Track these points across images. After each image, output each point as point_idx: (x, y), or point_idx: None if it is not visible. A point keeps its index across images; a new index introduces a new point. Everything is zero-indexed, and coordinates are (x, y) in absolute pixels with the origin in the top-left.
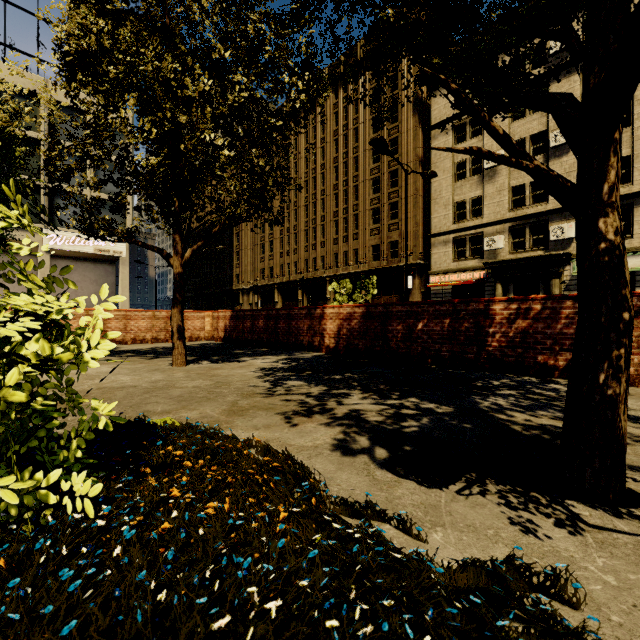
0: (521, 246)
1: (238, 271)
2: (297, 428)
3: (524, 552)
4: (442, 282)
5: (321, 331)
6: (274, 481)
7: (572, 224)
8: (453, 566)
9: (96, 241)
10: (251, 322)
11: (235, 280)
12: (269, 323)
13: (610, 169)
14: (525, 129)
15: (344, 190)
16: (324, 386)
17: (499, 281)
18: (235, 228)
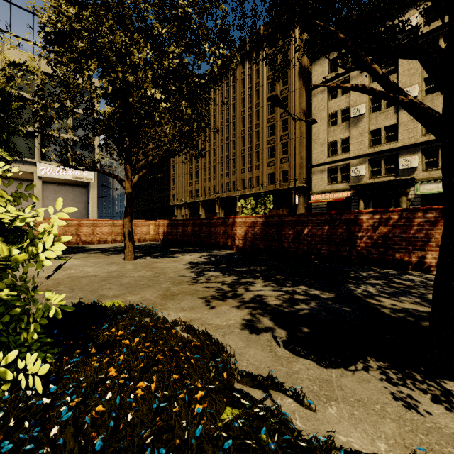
0: (378, 173)
1: (174, 192)
2: (214, 310)
3: (410, 428)
4: (320, 199)
5: (232, 235)
6: (195, 358)
7: (415, 157)
8: (349, 442)
9: (74, 171)
10: (182, 228)
11: (171, 199)
12: (195, 229)
13: None
14: (381, 88)
15: (249, 134)
16: (235, 276)
17: (361, 199)
18: (171, 162)
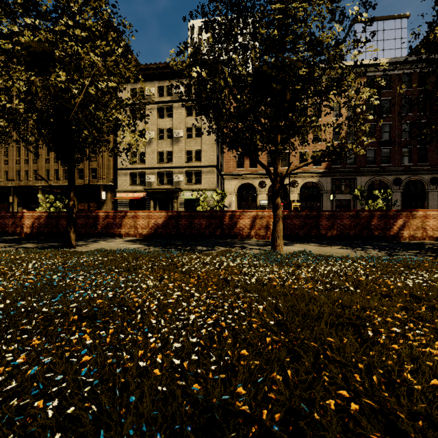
0: (163, 182)
1: None
2: None
3: None
4: (124, 197)
5: (21, 225)
6: None
7: (182, 175)
8: None
9: None
10: None
11: None
12: None
13: (72, 194)
14: (164, 124)
15: None
16: (15, 244)
17: (152, 199)
18: None
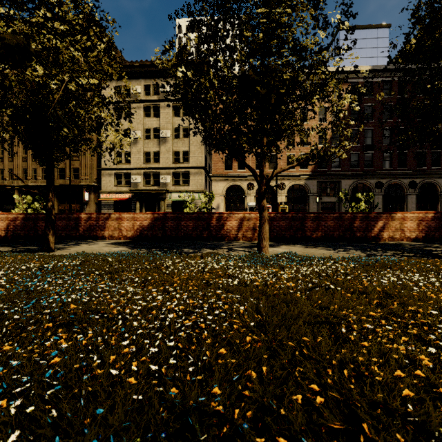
0: (149, 183)
1: None
2: None
3: None
4: (108, 198)
5: None
6: None
7: (169, 176)
8: None
9: None
10: None
11: None
12: None
13: (50, 194)
14: (151, 123)
15: None
16: None
17: (138, 200)
18: None
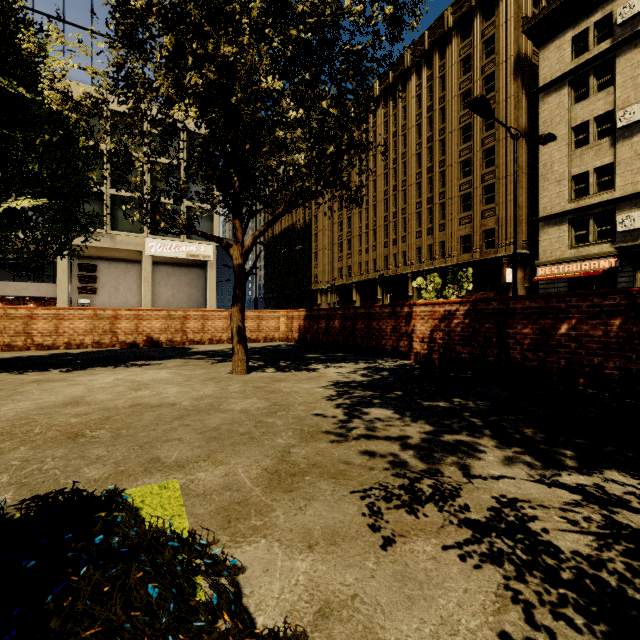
0: None
1: (316, 271)
2: (395, 556)
3: None
4: (554, 274)
5: (409, 334)
6: None
7: None
8: None
9: (188, 247)
10: (326, 322)
11: (314, 280)
12: (346, 324)
13: None
14: None
15: (428, 178)
16: (426, 423)
17: None
18: (314, 229)
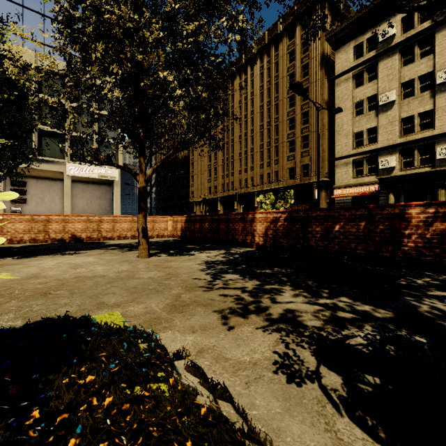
0: (410, 164)
1: (193, 189)
2: (233, 332)
3: None
4: (344, 194)
5: (252, 231)
6: None
7: None
8: None
9: (99, 170)
10: (200, 224)
11: (191, 195)
12: (213, 225)
13: None
14: (414, 72)
15: (268, 129)
16: (257, 280)
17: (391, 192)
18: (191, 159)
